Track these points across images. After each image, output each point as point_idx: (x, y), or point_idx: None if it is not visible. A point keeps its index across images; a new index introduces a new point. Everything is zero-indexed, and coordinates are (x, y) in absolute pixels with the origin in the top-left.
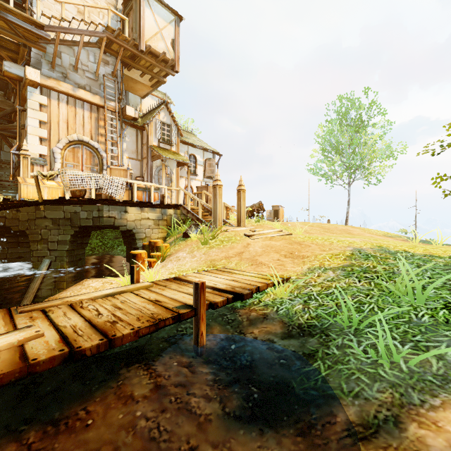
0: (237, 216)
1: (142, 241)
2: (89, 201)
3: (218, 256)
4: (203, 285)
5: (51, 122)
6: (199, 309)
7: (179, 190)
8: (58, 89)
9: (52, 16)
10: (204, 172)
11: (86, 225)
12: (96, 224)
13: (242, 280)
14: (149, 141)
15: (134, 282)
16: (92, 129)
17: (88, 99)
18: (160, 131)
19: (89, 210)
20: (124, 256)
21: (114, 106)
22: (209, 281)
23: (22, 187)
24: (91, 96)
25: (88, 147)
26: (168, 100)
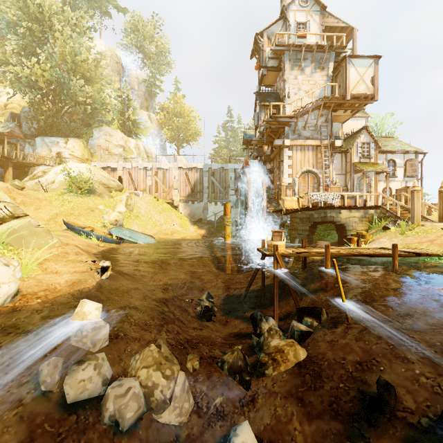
0: (438, 213)
1: (350, 231)
2: (321, 208)
3: (412, 242)
4: (396, 245)
5: (293, 164)
6: (394, 254)
7: (378, 195)
8: (297, 145)
9: (297, 109)
10: (404, 172)
11: (317, 221)
12: (323, 220)
13: (425, 251)
14: (351, 160)
15: (358, 246)
16: (313, 161)
17: (311, 144)
18: (360, 150)
19: (319, 213)
20: (334, 242)
21: (326, 143)
22: (401, 249)
23: (284, 202)
24: (313, 141)
25: (311, 173)
26: (368, 125)
